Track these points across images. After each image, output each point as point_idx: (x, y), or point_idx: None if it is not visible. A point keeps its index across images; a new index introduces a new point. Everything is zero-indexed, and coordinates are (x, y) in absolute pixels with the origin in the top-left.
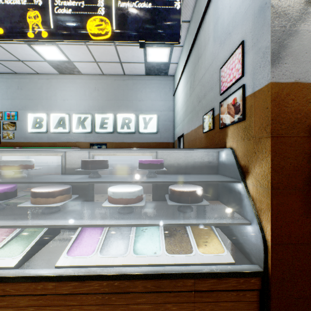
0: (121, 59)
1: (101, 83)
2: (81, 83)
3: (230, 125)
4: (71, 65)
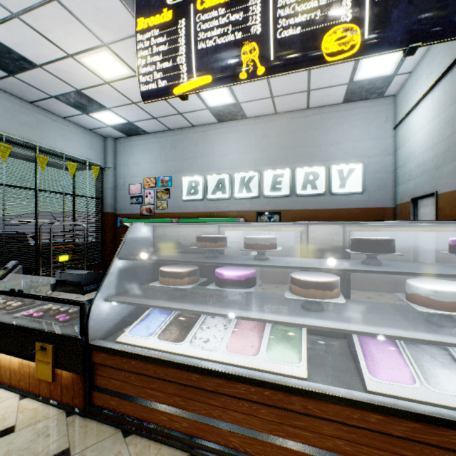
0: (310, 85)
1: (272, 126)
2: (245, 131)
3: None
4: (236, 108)
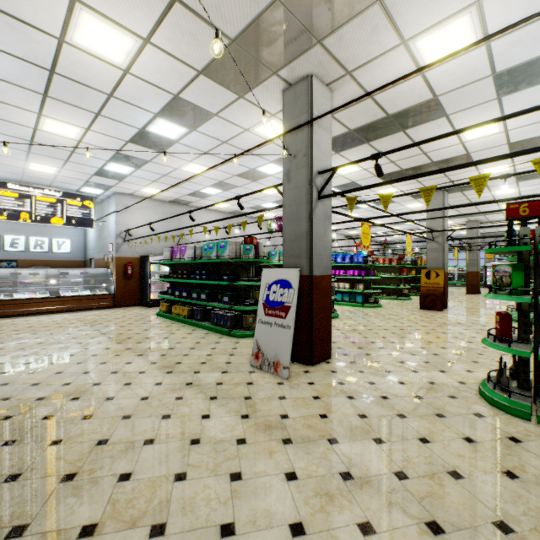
0: None
1: None
2: None
3: (111, 262)
4: None
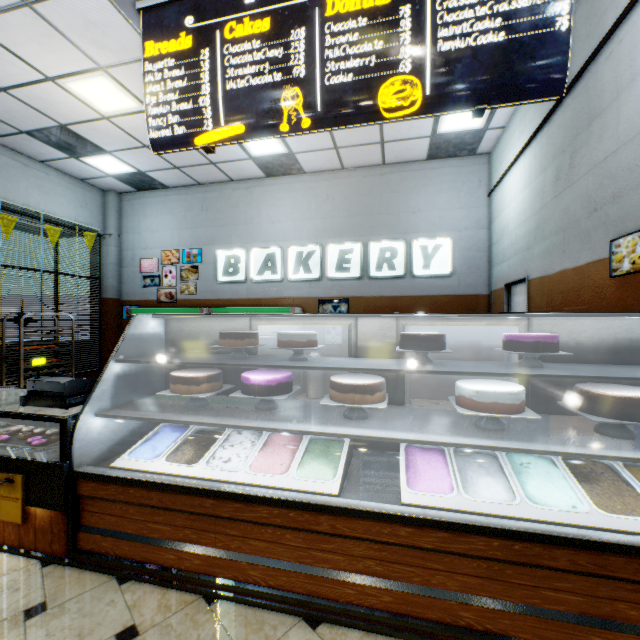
0: (384, 135)
1: (339, 185)
2: (302, 190)
3: None
4: (290, 159)
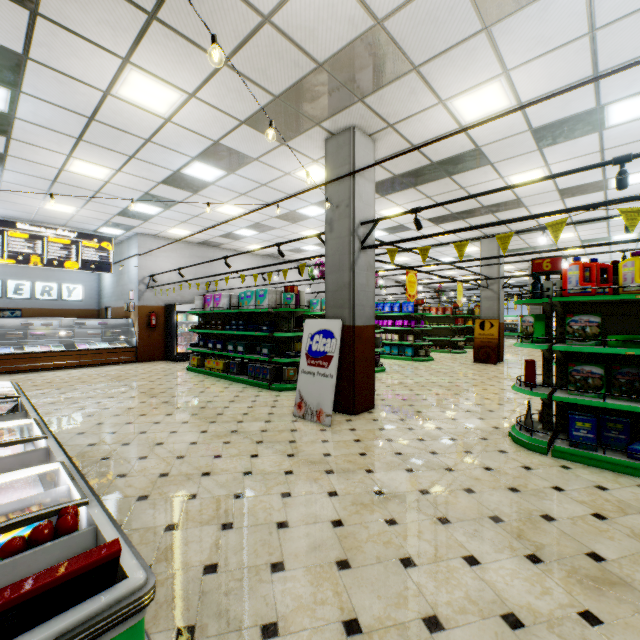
0: None
1: None
2: None
3: (132, 311)
4: None
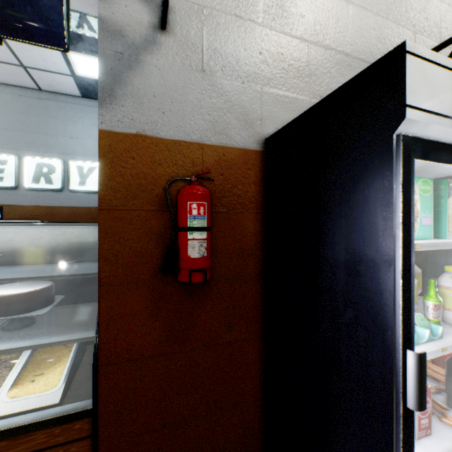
0: (21, 60)
1: None
2: None
3: None
4: None
